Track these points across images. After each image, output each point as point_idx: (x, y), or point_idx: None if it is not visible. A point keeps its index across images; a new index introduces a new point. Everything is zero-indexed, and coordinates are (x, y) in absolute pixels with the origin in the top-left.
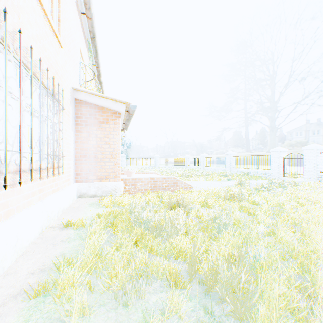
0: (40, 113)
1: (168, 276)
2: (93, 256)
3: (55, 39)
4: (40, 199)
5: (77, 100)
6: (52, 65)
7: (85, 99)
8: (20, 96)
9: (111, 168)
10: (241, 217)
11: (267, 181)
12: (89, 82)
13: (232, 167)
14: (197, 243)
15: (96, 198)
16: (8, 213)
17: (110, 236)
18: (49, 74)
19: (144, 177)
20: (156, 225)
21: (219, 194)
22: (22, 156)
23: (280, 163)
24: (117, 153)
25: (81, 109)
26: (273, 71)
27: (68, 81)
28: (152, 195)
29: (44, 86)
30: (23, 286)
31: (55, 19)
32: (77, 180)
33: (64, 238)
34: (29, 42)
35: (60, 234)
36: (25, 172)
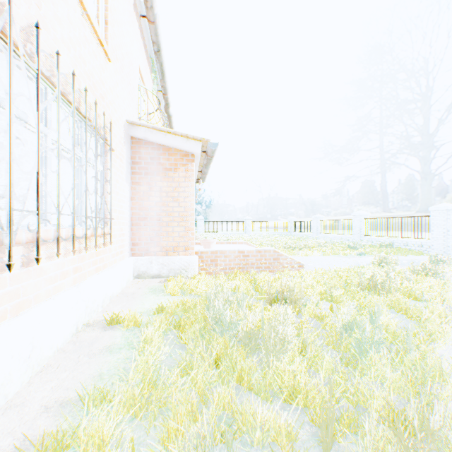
0: (73, 154)
1: (273, 442)
2: (143, 386)
3: (100, 48)
4: (75, 282)
5: (134, 138)
6: (95, 86)
7: (145, 136)
8: (37, 126)
9: (181, 236)
10: (398, 325)
11: (428, 258)
12: (152, 115)
13: (364, 235)
14: (321, 373)
15: (160, 279)
16: (20, 306)
17: (174, 347)
18: (91, 99)
19: (229, 249)
20: (249, 334)
21: (349, 279)
22: (46, 218)
23: (448, 228)
24: (189, 214)
25: (139, 151)
26: (428, 86)
27: (120, 111)
28: (241, 277)
29: (82, 115)
30: (27, 436)
31: (100, 20)
32: (134, 253)
33: (105, 346)
34: (56, 47)
35: (101, 337)
36: (50, 243)
